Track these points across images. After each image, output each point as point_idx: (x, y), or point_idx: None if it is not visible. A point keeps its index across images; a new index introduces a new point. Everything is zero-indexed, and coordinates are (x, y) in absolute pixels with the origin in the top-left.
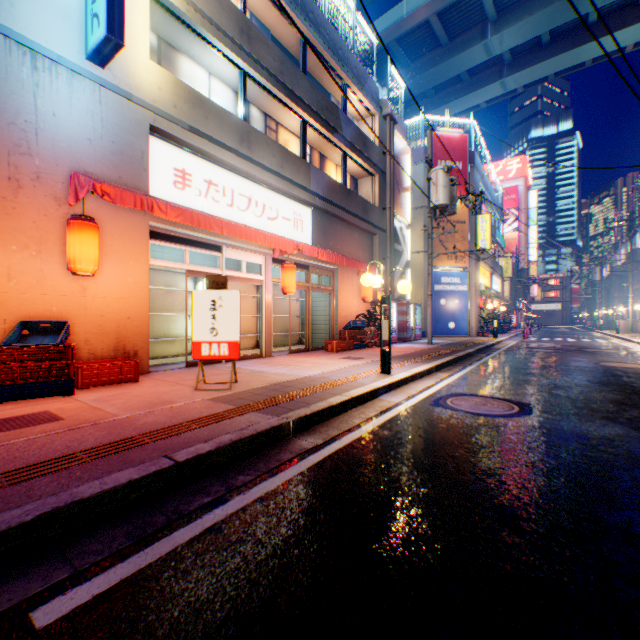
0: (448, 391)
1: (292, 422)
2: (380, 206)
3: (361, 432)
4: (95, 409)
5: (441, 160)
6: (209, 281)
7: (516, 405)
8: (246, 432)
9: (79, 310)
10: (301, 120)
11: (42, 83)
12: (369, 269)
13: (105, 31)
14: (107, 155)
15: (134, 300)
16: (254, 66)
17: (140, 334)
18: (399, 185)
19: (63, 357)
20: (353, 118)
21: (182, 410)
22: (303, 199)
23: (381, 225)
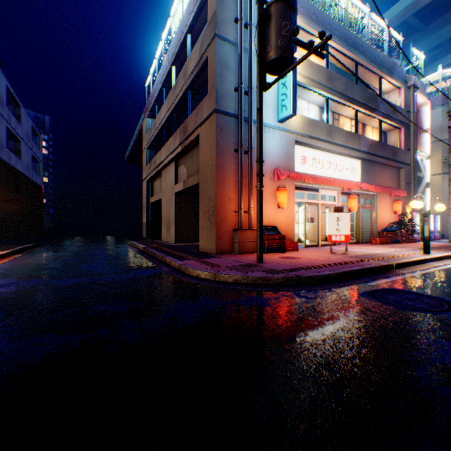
0: None
1: (393, 264)
2: (404, 148)
3: (425, 271)
4: (305, 256)
5: None
6: (334, 209)
7: None
8: (379, 264)
9: (275, 221)
10: (354, 111)
11: (266, 137)
12: (399, 193)
13: (290, 113)
14: (282, 158)
15: (289, 217)
16: (332, 94)
17: (291, 231)
18: (419, 130)
19: (282, 239)
20: (383, 93)
21: (340, 258)
22: (356, 156)
23: (405, 161)
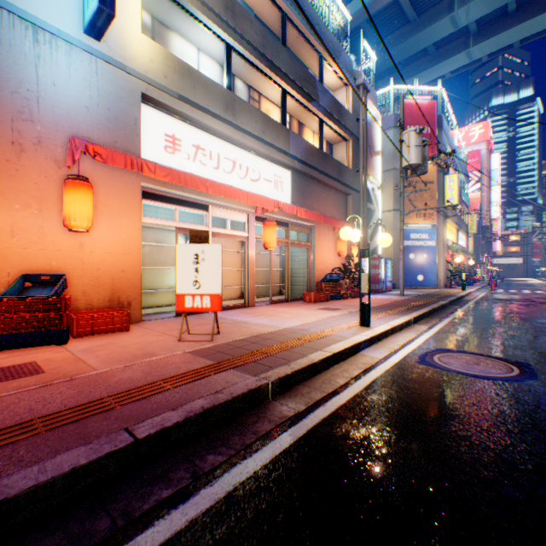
0: (432, 346)
1: (271, 383)
2: (353, 168)
3: (346, 396)
4: (78, 361)
5: (410, 125)
6: (192, 235)
7: (514, 365)
8: (220, 397)
9: (77, 264)
10: (281, 90)
11: (43, 55)
12: (344, 226)
13: (97, 2)
14: (103, 121)
15: (128, 255)
16: (238, 40)
17: (133, 286)
18: (371, 149)
19: (56, 308)
20: (328, 89)
21: (160, 365)
22: (283, 162)
23: (354, 186)
